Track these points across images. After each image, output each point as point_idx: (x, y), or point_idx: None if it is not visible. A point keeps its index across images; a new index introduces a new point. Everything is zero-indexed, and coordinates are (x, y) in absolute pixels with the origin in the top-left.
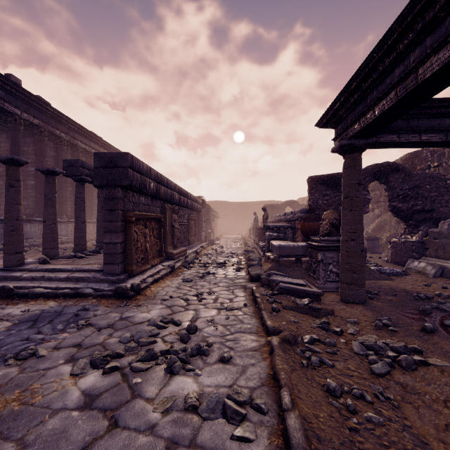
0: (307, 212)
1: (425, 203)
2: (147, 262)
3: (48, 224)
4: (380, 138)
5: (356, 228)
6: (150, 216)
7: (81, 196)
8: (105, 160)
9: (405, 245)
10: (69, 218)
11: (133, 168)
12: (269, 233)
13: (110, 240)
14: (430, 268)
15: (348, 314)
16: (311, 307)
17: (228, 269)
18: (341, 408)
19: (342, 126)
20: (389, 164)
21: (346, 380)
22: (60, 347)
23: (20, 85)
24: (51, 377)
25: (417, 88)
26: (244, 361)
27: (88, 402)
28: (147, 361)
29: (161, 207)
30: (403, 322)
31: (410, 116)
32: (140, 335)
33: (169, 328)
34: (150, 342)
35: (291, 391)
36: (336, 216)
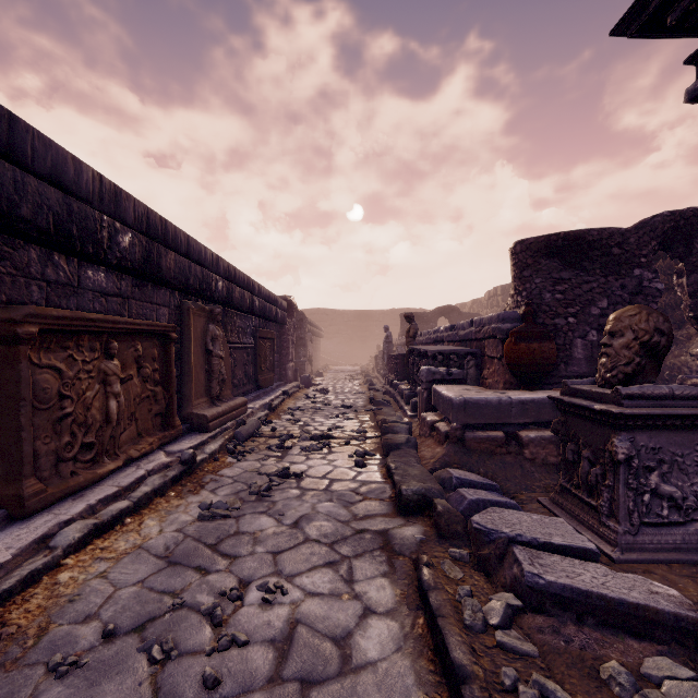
0: (518, 320)
1: None
2: (112, 452)
3: None
4: None
5: None
6: (119, 326)
7: None
8: None
9: None
10: None
11: (18, 160)
12: (429, 366)
13: None
14: None
15: None
16: None
17: (337, 458)
18: None
19: None
20: None
21: None
22: None
23: None
24: None
25: None
26: None
27: None
28: None
29: (175, 305)
30: None
31: None
32: None
33: None
34: None
35: None
36: (659, 322)
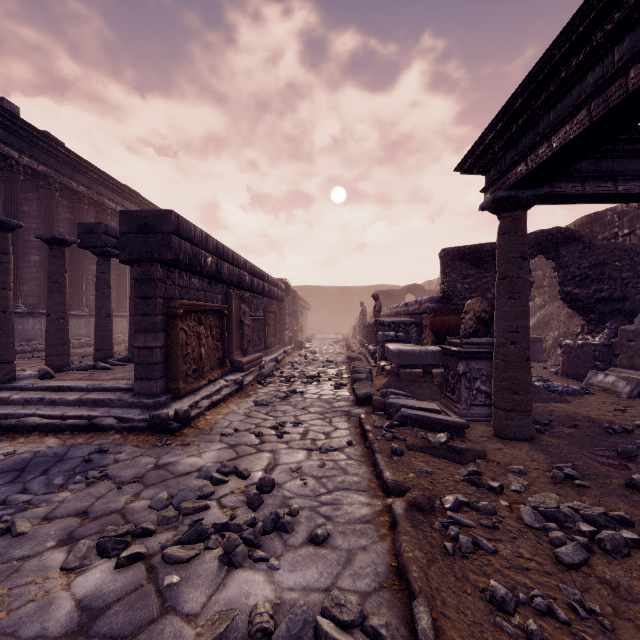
0: (440, 301)
1: (613, 288)
2: (202, 376)
3: (53, 319)
4: (555, 189)
5: (518, 325)
6: (206, 308)
7: (105, 277)
8: (137, 222)
9: (583, 350)
10: (92, 310)
11: (179, 234)
12: (384, 332)
13: (145, 343)
14: (623, 385)
15: (508, 458)
16: (452, 447)
17: (324, 386)
18: (518, 636)
19: (497, 170)
20: (561, 230)
21: (520, 579)
22: (53, 517)
23: (17, 114)
24: (29, 573)
25: (625, 102)
26: (349, 542)
27: (86, 622)
28: (190, 544)
29: (224, 293)
30: (596, 471)
31: (600, 154)
32: (184, 495)
33: (231, 483)
34: (199, 507)
35: (431, 603)
36: (485, 306)
